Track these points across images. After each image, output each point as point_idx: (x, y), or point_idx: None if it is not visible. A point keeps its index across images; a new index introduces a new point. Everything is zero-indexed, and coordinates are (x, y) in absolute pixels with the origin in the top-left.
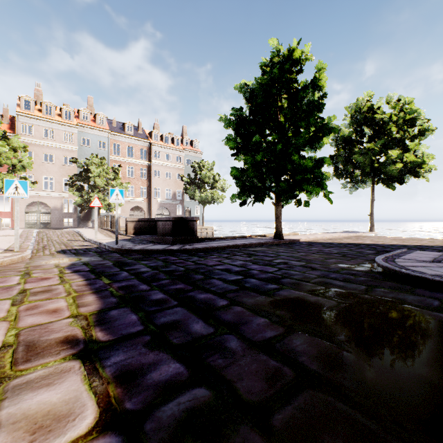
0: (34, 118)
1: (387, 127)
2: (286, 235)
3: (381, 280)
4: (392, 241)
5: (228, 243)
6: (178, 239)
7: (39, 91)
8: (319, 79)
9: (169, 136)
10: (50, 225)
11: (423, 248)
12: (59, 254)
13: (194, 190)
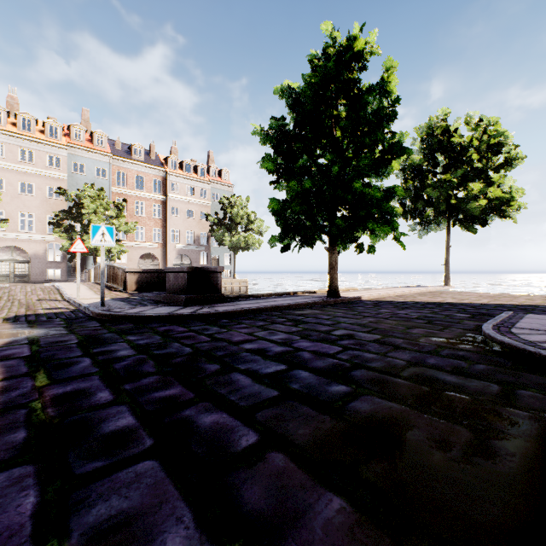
0: (5, 134)
1: (466, 154)
2: (342, 291)
3: (514, 370)
4: (481, 299)
5: (264, 303)
6: (195, 299)
7: (13, 99)
8: (388, 82)
9: (191, 164)
10: (29, 278)
11: (528, 308)
12: (3, 323)
13: (222, 233)
